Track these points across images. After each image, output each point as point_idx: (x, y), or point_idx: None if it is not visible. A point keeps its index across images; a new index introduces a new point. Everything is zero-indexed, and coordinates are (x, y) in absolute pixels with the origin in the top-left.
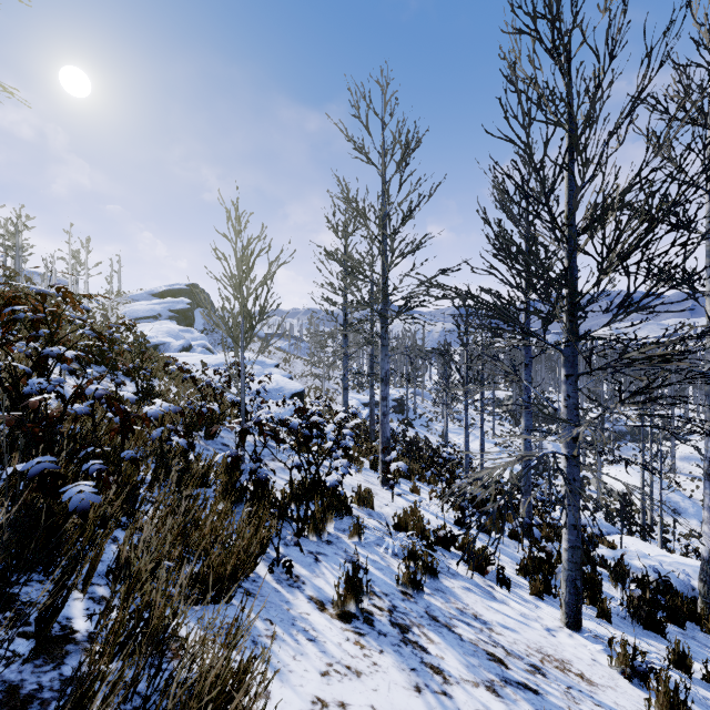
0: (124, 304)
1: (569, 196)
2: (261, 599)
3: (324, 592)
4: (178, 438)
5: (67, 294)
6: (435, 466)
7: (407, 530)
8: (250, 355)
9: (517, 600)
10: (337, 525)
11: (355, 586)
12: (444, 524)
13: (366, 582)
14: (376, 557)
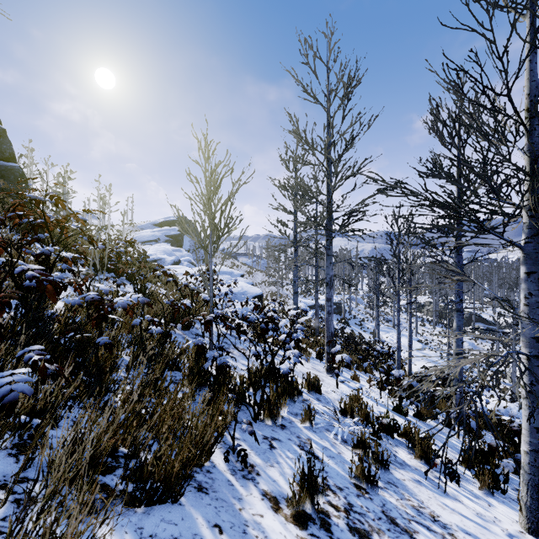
0: (135, 232)
1: (531, 88)
2: (212, 496)
3: (278, 486)
4: (154, 328)
5: (58, 201)
6: (369, 357)
7: (353, 416)
8: (222, 267)
9: (468, 496)
10: (290, 409)
11: (311, 486)
12: (387, 412)
13: (322, 481)
14: (327, 443)
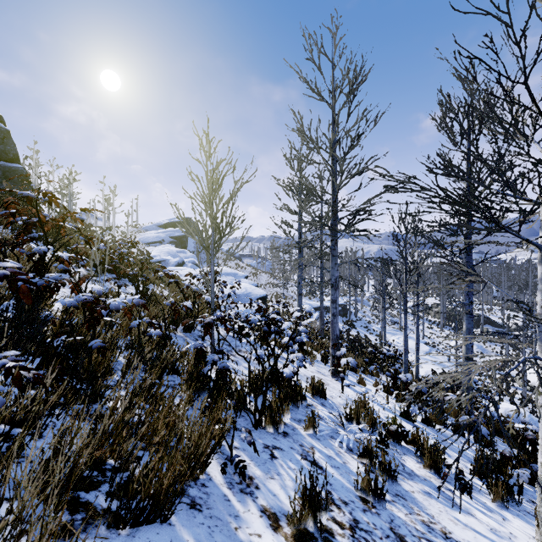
0: (139, 233)
1: None
2: (206, 513)
3: (278, 501)
4: (153, 330)
5: (52, 199)
6: (376, 360)
7: (358, 422)
8: (226, 269)
9: (481, 509)
10: (293, 414)
11: (313, 502)
12: (394, 418)
13: (325, 497)
14: (331, 452)
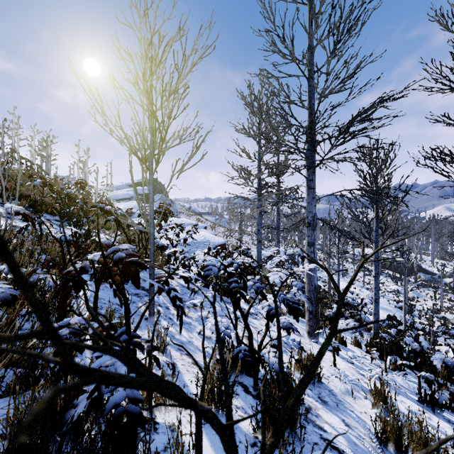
0: (111, 191)
1: None
2: None
3: None
4: None
5: None
6: None
7: (405, 453)
8: (186, 220)
9: None
10: None
11: None
12: None
13: None
14: None
